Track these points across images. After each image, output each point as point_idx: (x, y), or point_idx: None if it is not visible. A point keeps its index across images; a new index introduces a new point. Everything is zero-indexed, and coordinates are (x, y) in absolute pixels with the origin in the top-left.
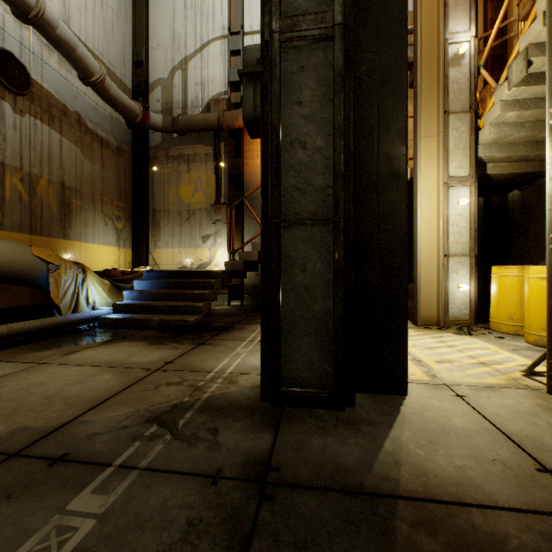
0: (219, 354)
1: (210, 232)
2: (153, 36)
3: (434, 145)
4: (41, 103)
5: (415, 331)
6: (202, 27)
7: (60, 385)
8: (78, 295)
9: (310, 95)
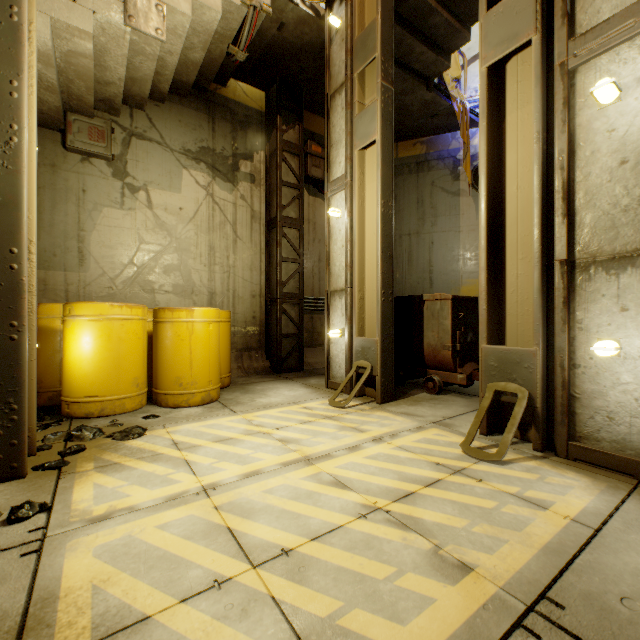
0: None
1: None
2: None
3: None
4: None
5: (121, 469)
6: None
7: None
8: None
9: None
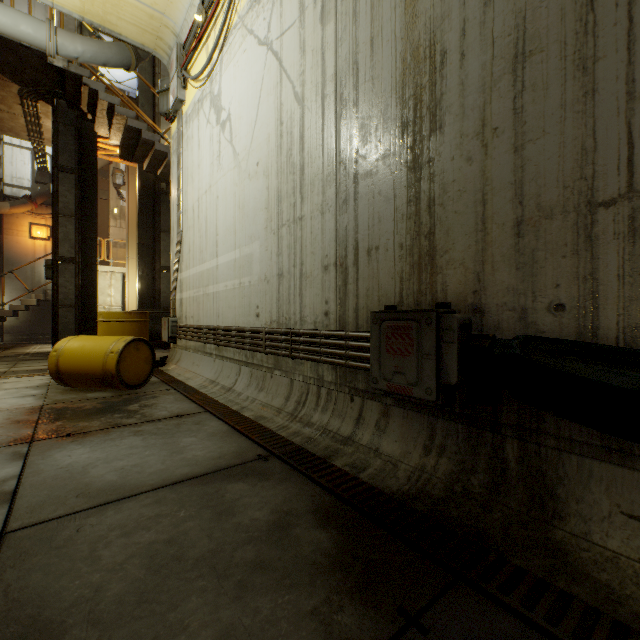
0: (23, 350)
1: None
2: None
3: (135, 262)
4: None
5: None
6: None
7: None
8: None
9: (69, 276)
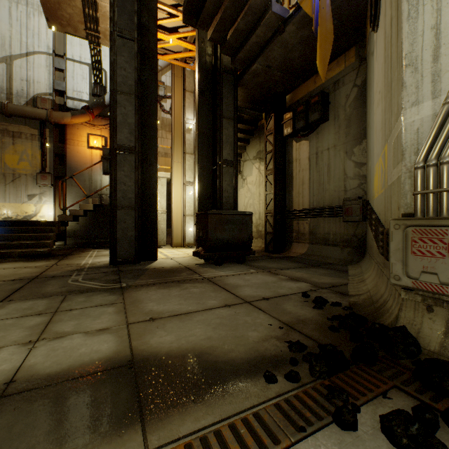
0: (78, 260)
1: (36, 192)
2: None
3: (180, 166)
4: None
5: (170, 249)
6: (28, 38)
7: (9, 272)
8: None
9: (127, 169)
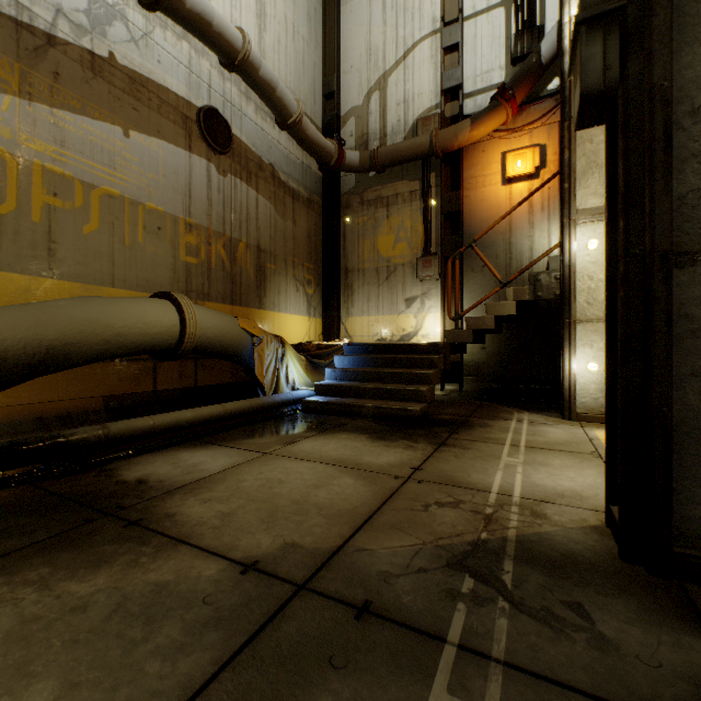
0: (481, 464)
1: (416, 293)
2: (345, 58)
3: None
4: (240, 160)
5: None
6: (405, 28)
7: (302, 487)
8: (277, 372)
9: None
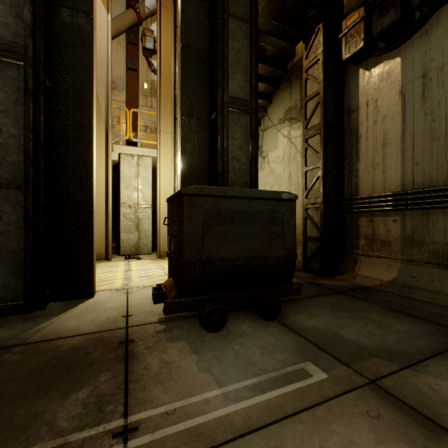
0: None
1: None
2: None
3: (169, 138)
4: None
5: (151, 261)
6: None
7: None
8: None
9: (6, 97)
